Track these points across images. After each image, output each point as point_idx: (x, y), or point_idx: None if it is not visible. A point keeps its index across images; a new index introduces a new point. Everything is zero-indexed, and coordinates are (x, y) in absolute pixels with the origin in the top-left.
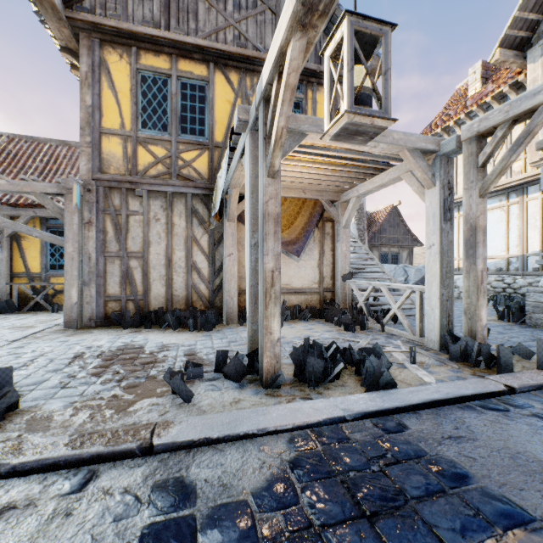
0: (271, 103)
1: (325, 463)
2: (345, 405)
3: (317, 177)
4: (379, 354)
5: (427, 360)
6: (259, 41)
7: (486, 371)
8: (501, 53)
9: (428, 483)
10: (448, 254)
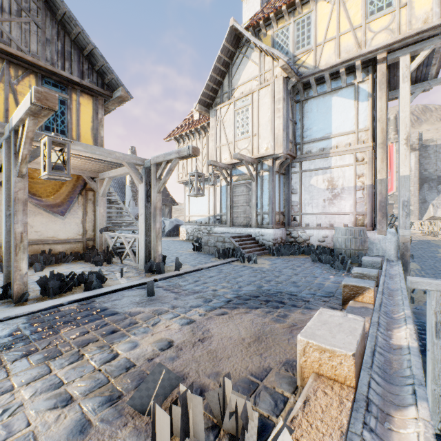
0: (20, 136)
1: (42, 320)
2: (66, 299)
3: (76, 163)
4: (100, 274)
5: (132, 274)
6: (24, 45)
7: (157, 275)
8: (199, 107)
9: (89, 314)
10: (149, 219)
